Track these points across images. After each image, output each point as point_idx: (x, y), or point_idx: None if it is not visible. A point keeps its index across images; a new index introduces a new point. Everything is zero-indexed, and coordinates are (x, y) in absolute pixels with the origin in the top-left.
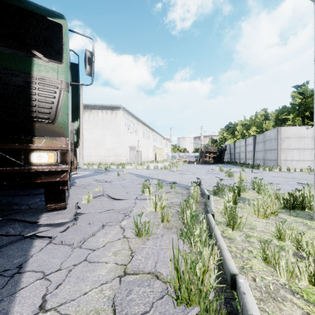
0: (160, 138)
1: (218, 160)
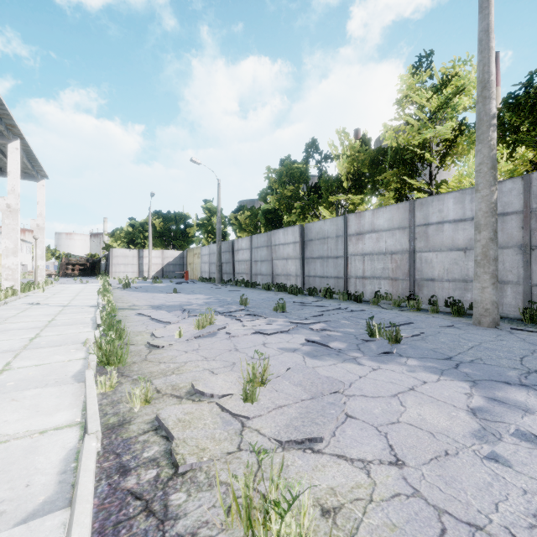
0: None
1: (90, 273)
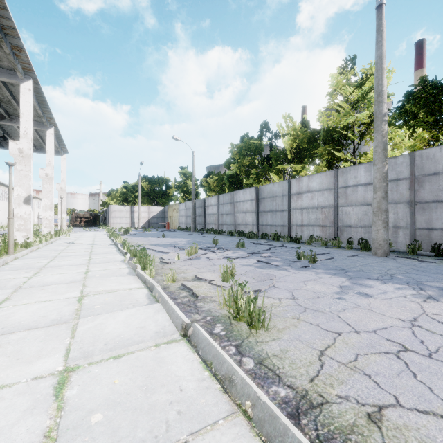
0: None
1: (93, 224)
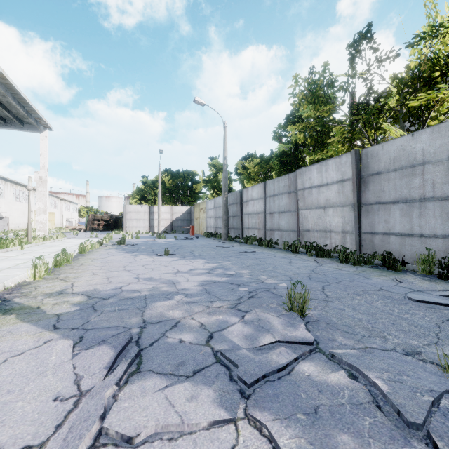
0: (53, 199)
1: (114, 228)
